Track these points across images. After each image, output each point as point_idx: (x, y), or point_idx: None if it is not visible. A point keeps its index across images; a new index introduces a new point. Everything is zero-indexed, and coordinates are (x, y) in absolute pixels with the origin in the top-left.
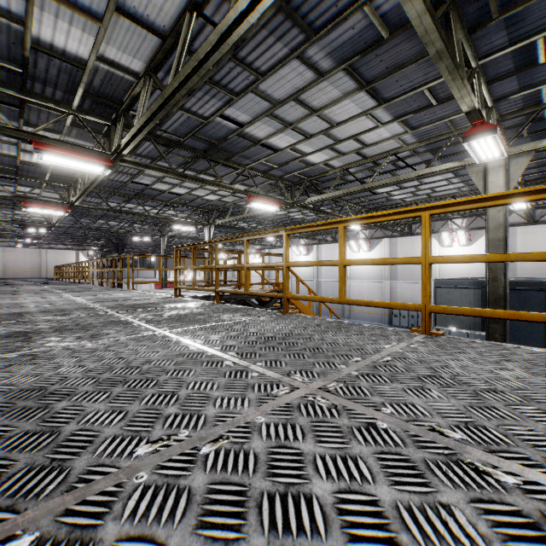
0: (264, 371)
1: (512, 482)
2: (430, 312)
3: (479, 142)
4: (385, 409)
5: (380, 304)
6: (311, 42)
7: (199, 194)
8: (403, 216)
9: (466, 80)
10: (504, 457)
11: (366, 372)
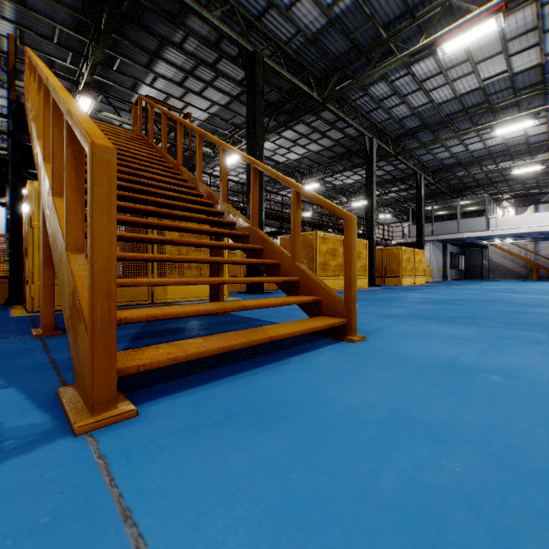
0: None
1: None
2: None
3: None
4: None
5: None
6: None
7: None
8: None
9: None
10: None
11: None
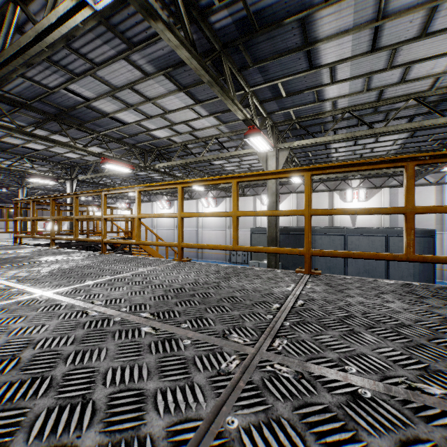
0: (26, 288)
1: (94, 314)
2: (182, 247)
3: (254, 139)
4: (78, 297)
5: (158, 244)
6: (132, 51)
7: (58, 151)
8: (169, 187)
9: (236, 100)
10: (108, 307)
11: (100, 282)
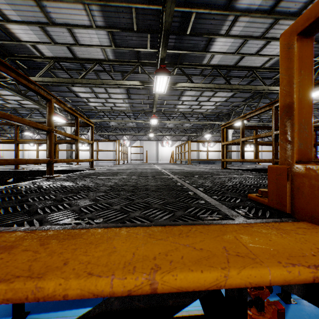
0: None
1: None
2: None
3: None
4: None
5: None
6: None
7: (91, 100)
8: None
9: None
10: None
11: None
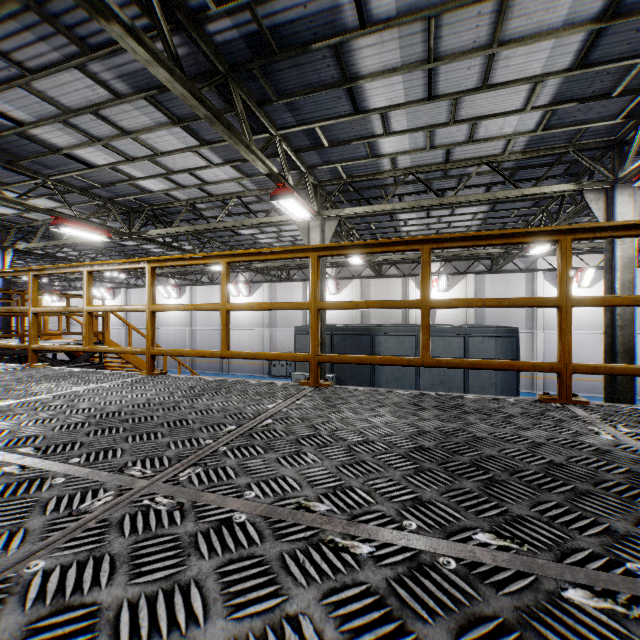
0: None
1: None
2: (152, 355)
3: (285, 202)
4: None
5: (117, 350)
6: (90, 58)
7: None
8: (133, 266)
9: (254, 147)
10: None
11: None
